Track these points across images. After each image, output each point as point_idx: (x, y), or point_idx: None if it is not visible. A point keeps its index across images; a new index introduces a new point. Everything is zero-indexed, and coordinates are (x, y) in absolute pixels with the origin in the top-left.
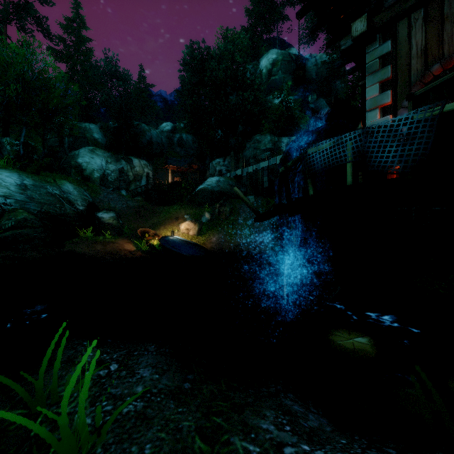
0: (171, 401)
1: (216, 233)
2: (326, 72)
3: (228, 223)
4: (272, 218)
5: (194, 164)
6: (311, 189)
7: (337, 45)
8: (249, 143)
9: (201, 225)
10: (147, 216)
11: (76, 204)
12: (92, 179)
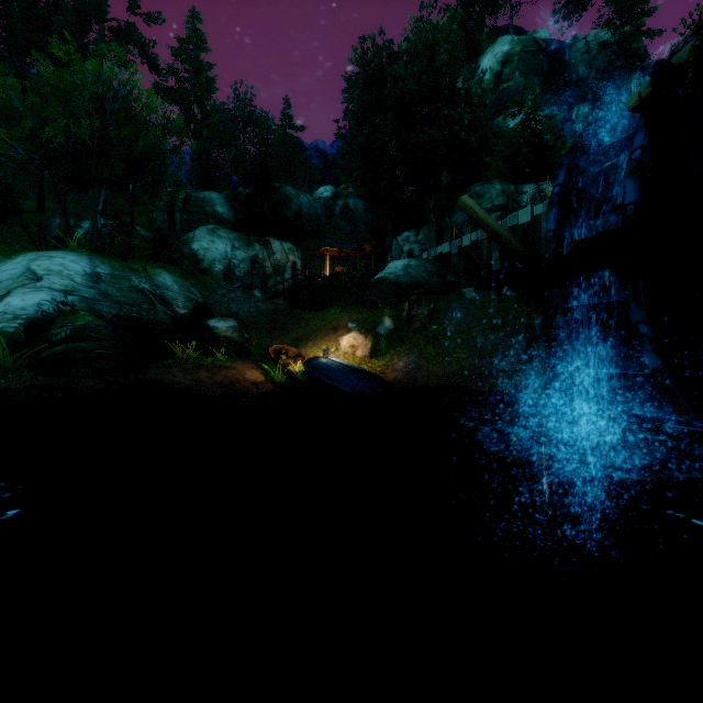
0: None
1: (404, 353)
2: (608, 62)
3: (425, 336)
4: (510, 325)
5: (366, 244)
6: None
7: (631, 8)
8: None
9: (377, 340)
10: (288, 325)
11: (175, 305)
12: (212, 273)
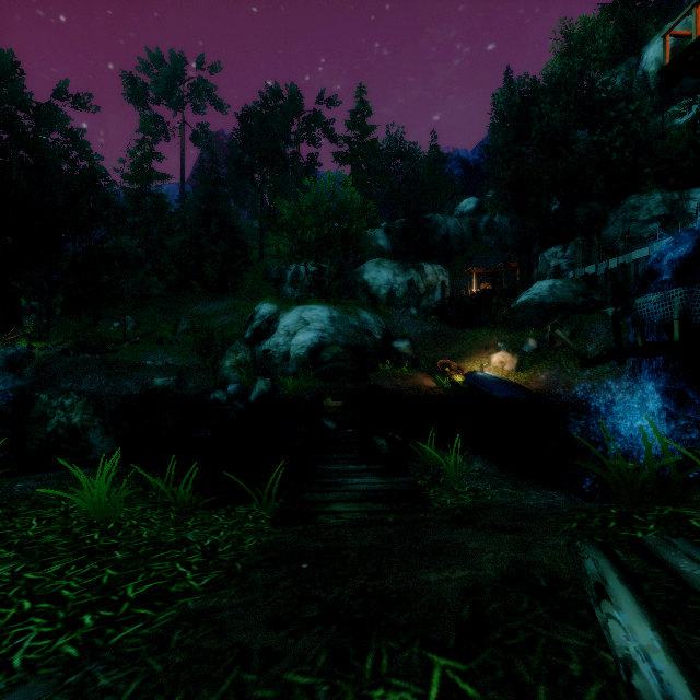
0: (495, 477)
1: (546, 368)
2: None
3: (566, 353)
4: None
5: (511, 262)
6: (639, 339)
7: None
8: (614, 214)
9: (522, 357)
10: (447, 343)
11: (374, 334)
12: (378, 297)
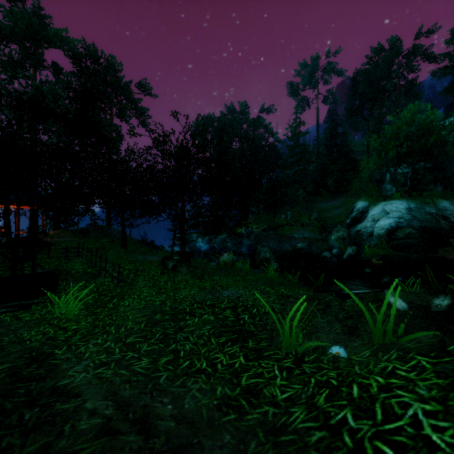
0: None
1: None
2: None
3: None
4: None
5: None
6: None
7: None
8: None
9: None
10: None
11: (451, 218)
12: None
